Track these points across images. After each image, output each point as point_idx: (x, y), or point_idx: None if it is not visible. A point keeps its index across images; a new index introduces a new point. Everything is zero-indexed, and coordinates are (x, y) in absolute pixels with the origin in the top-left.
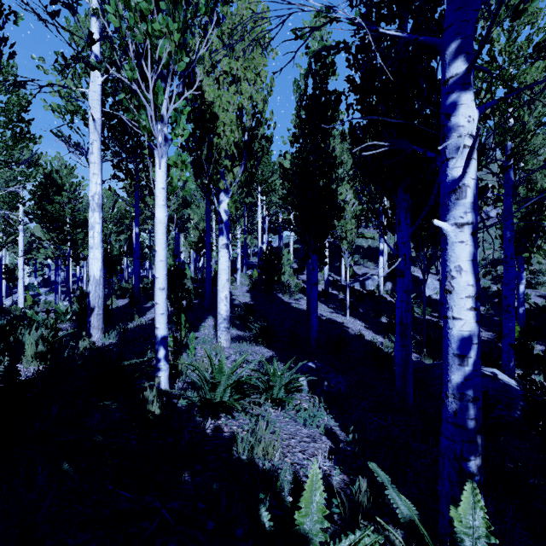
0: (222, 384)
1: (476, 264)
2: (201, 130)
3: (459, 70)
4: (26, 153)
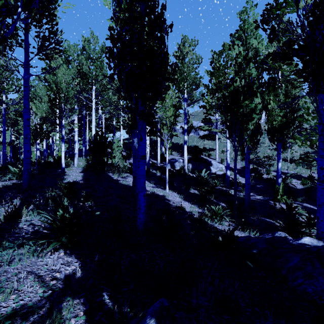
0: None
1: None
2: None
3: None
4: None
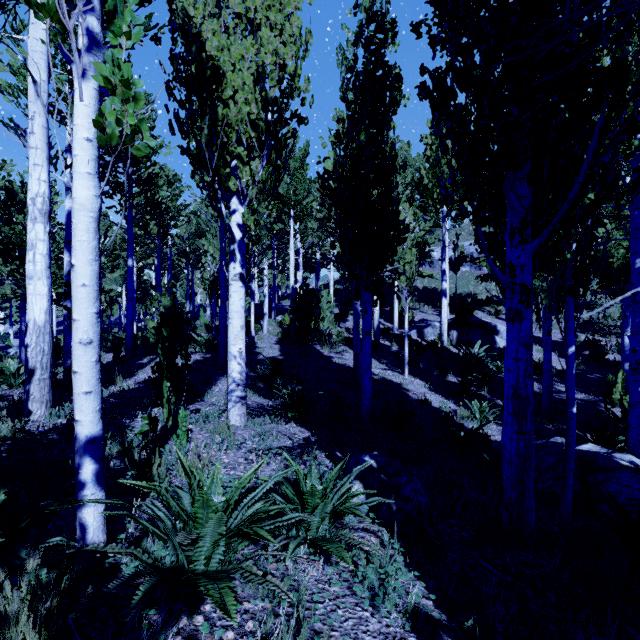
0: (207, 533)
1: None
2: (199, 95)
3: None
4: None
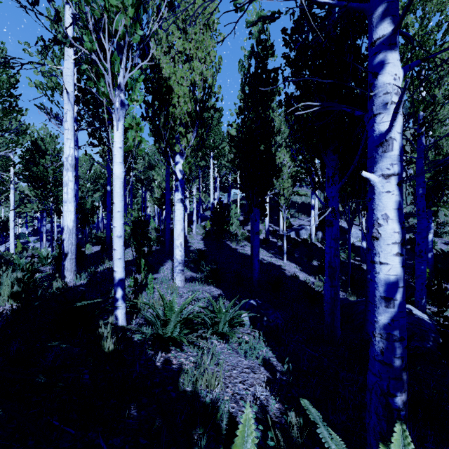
0: (172, 321)
1: (402, 212)
2: (159, 101)
3: (385, 31)
4: (16, 123)
